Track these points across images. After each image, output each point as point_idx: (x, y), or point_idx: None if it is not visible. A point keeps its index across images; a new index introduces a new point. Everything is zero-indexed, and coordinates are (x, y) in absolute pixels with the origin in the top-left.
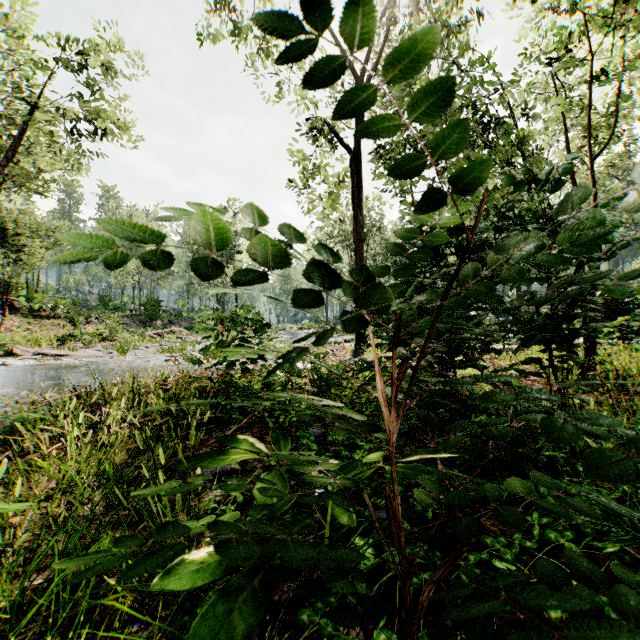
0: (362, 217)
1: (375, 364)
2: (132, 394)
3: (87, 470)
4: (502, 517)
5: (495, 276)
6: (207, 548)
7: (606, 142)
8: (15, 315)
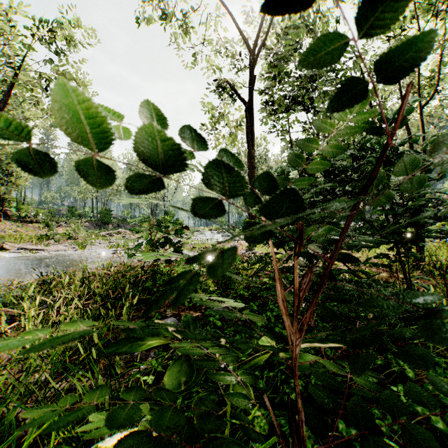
0: (254, 151)
1: (275, 271)
2: (82, 280)
3: None
4: (415, 440)
5: (355, 192)
6: (120, 434)
7: (432, 95)
8: (8, 220)
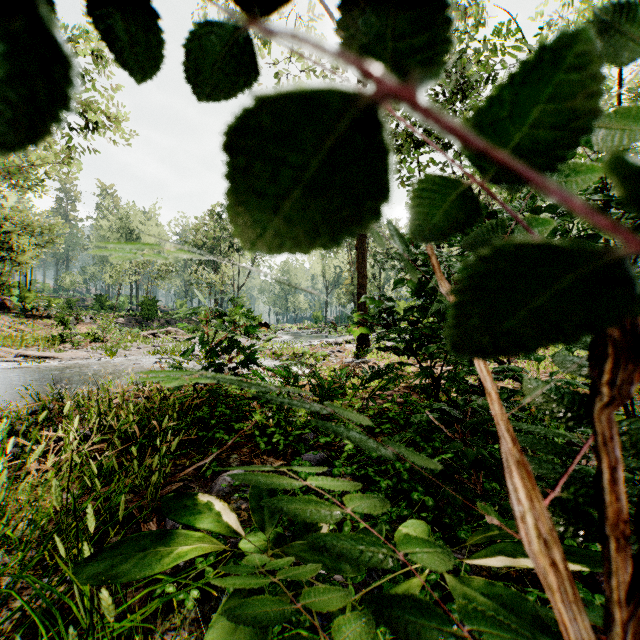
0: None
1: (508, 440)
2: (97, 407)
3: (2, 525)
4: None
5: None
6: None
7: None
8: (7, 315)
